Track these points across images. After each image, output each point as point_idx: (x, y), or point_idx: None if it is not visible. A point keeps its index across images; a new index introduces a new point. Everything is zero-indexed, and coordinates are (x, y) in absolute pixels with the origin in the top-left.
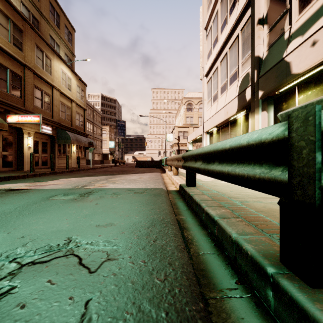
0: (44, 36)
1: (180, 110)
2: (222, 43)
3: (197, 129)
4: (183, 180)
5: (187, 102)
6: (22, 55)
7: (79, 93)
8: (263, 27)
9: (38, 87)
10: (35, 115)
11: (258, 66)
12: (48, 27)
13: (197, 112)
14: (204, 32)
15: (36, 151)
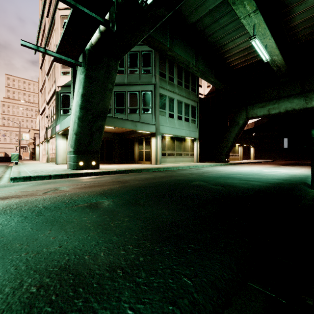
0: None
1: None
2: (43, 110)
3: (38, 140)
4: None
5: None
6: None
7: None
8: (48, 118)
9: None
10: None
11: (46, 129)
12: None
13: None
14: (40, 93)
15: None
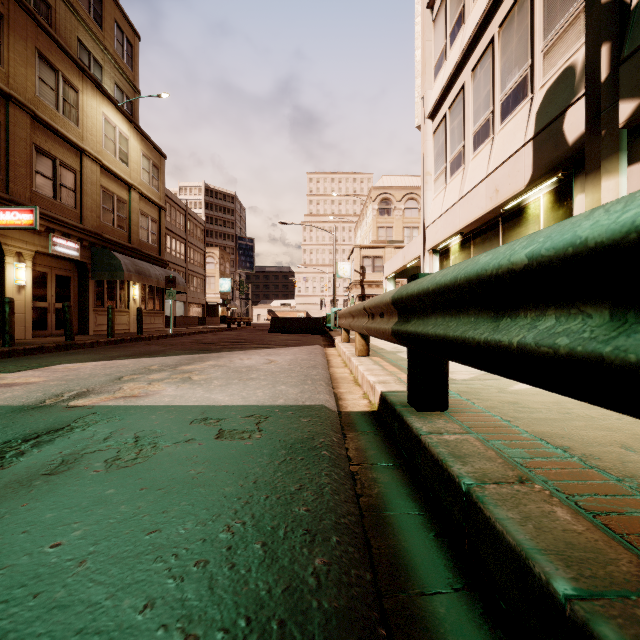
0: (65, 39)
1: (365, 213)
2: (481, 15)
3: (407, 246)
4: (388, 375)
5: (380, 196)
6: (2, 72)
7: (148, 172)
8: None
9: (44, 149)
10: (23, 208)
11: (616, 28)
12: (75, 21)
13: (400, 217)
14: (427, 13)
15: (42, 295)
